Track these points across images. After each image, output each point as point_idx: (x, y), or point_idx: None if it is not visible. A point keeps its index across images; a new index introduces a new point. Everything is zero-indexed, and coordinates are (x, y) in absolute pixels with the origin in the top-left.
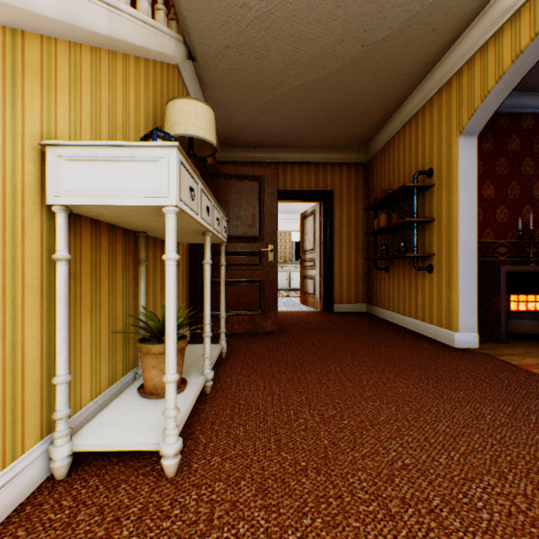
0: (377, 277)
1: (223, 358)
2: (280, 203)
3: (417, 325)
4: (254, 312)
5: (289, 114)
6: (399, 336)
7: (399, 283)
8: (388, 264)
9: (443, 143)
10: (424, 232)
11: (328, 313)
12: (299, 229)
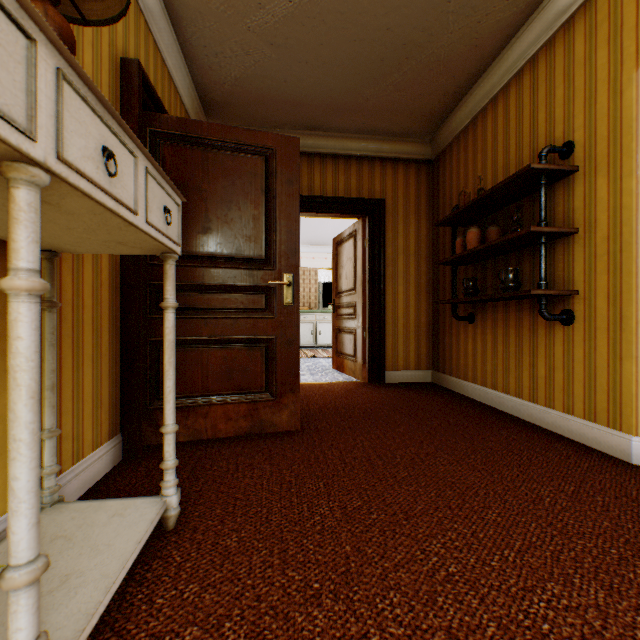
0: (452, 331)
1: (169, 531)
2: (304, 229)
3: (536, 413)
4: (258, 397)
5: (319, 52)
6: (515, 436)
7: (496, 341)
8: (474, 310)
9: (600, 90)
10: (553, 255)
11: (378, 386)
12: (328, 266)
